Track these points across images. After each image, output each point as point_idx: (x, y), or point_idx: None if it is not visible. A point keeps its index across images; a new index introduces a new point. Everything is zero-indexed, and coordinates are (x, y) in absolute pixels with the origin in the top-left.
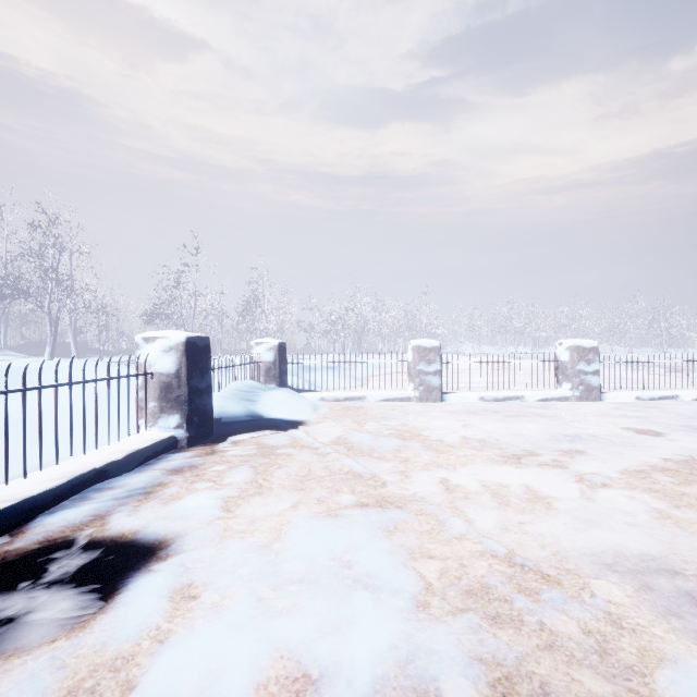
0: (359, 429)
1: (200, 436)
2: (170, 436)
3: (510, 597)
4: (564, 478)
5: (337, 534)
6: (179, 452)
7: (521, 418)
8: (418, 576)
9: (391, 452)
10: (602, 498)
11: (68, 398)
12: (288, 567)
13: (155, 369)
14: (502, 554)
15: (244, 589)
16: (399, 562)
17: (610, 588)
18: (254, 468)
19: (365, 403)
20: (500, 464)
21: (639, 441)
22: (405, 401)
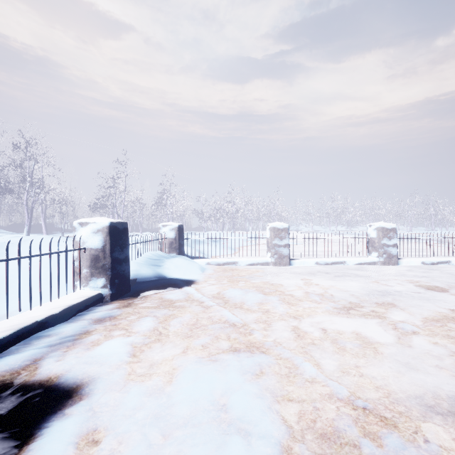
0: (233, 286)
1: (120, 292)
2: (97, 293)
3: (358, 442)
4: (383, 326)
5: (216, 378)
6: (104, 305)
7: (345, 278)
8: (281, 420)
9: (256, 305)
10: (414, 343)
11: (27, 265)
12: (175, 412)
13: (87, 245)
14: (346, 397)
15: (138, 435)
16: (265, 406)
17: (437, 431)
18: (156, 319)
19: (237, 266)
20: (335, 314)
21: (431, 295)
22: (265, 265)
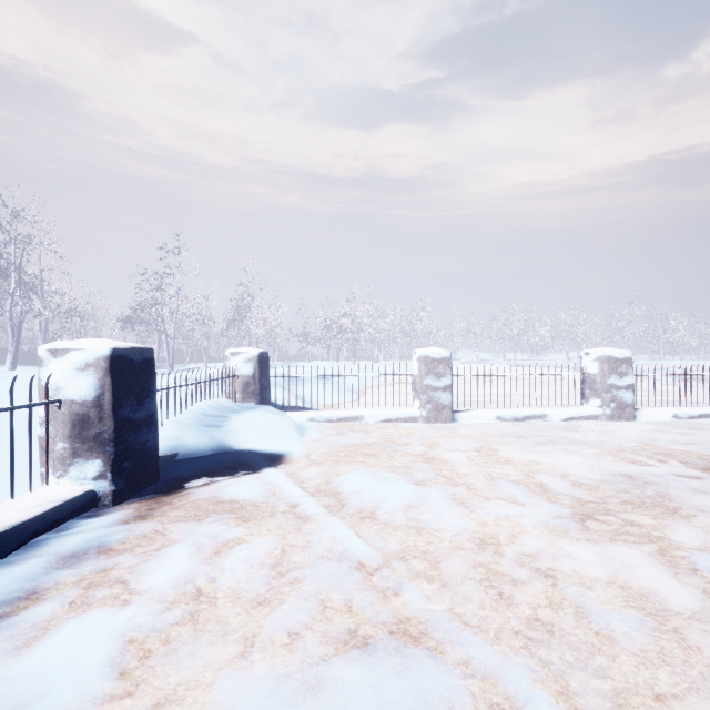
0: (357, 467)
1: (136, 486)
2: (84, 492)
3: None
4: (667, 564)
5: None
6: (96, 516)
7: (554, 446)
8: None
9: (402, 511)
10: None
11: None
12: None
13: (64, 395)
14: None
15: None
16: None
17: None
18: (198, 551)
19: (362, 424)
20: (561, 533)
21: None
22: (410, 421)
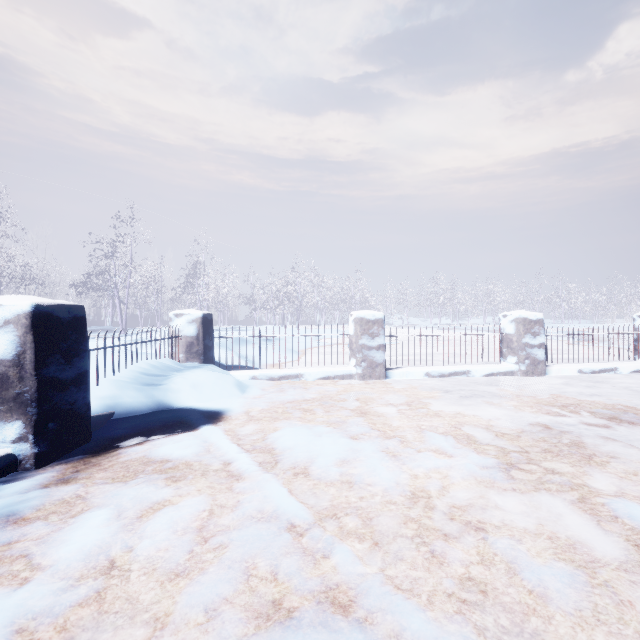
0: (294, 423)
1: (63, 447)
2: (1, 455)
3: None
4: (589, 512)
5: None
6: (14, 481)
7: (477, 400)
8: None
9: (336, 466)
10: None
11: None
12: None
13: None
14: None
15: None
16: None
17: None
18: (118, 517)
19: (302, 382)
20: (488, 484)
21: (626, 431)
22: (346, 378)
